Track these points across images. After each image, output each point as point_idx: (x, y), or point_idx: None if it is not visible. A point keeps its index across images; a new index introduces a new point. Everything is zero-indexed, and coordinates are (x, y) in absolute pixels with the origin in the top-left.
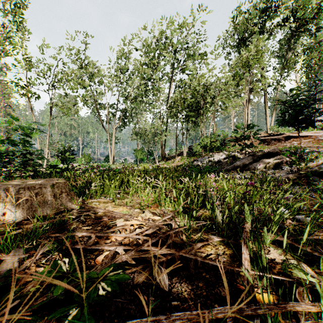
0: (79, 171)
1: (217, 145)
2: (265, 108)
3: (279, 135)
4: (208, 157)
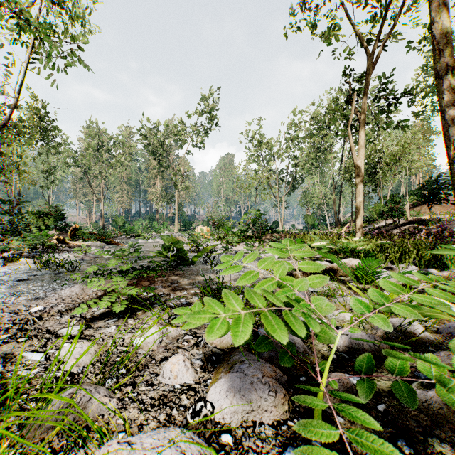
0: None
1: None
2: None
3: None
4: (376, 224)
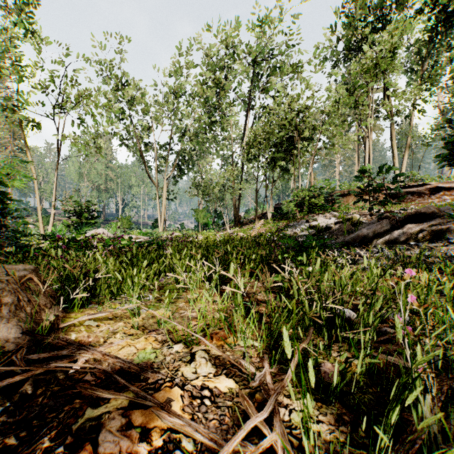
0: (104, 244)
1: (319, 203)
2: (393, 146)
3: (419, 186)
4: (308, 221)
